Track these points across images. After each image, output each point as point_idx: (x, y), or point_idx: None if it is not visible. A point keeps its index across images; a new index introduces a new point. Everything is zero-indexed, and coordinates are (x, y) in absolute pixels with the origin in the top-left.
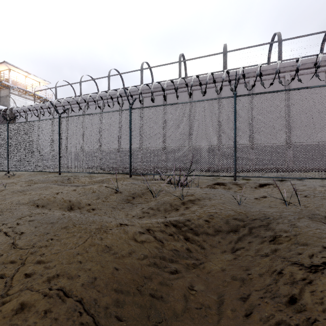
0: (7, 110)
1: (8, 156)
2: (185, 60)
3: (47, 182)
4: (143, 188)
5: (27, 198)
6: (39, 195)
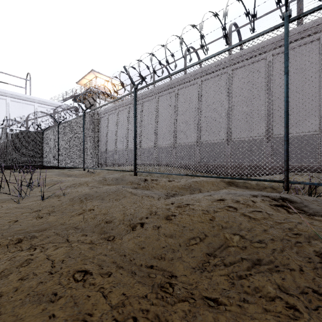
0: (82, 96)
1: (84, 151)
2: None
3: (121, 184)
4: None
5: (23, 295)
6: (74, 267)
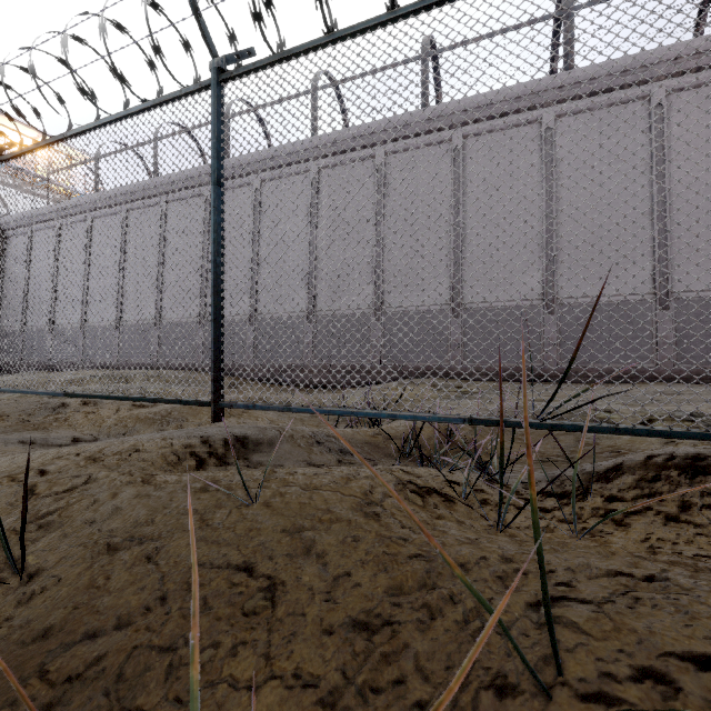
0: None
1: None
2: (441, 49)
3: None
4: (216, 562)
5: None
6: None
